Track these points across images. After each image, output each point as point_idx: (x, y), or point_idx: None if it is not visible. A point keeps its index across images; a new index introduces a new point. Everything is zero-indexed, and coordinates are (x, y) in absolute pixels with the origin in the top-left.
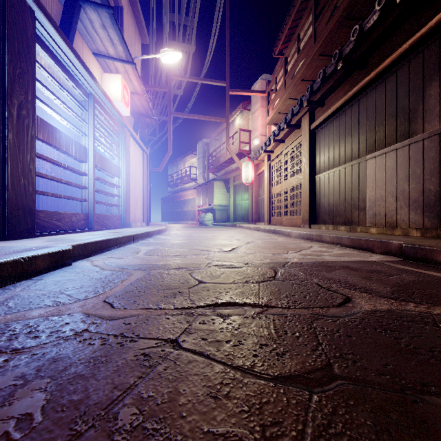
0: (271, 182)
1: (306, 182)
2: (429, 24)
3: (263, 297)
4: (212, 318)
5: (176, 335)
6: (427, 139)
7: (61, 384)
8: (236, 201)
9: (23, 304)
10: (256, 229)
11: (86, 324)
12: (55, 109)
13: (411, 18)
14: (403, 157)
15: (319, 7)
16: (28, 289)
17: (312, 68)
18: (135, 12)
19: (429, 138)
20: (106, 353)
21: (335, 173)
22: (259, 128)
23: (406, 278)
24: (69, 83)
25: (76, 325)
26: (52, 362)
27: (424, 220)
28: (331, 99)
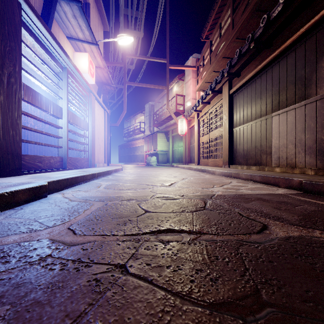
0: (200, 134)
1: (226, 133)
2: (321, 13)
3: (196, 224)
4: (155, 244)
5: (124, 261)
6: (319, 100)
7: (19, 311)
8: (174, 148)
9: (2, 231)
10: (189, 168)
11: (50, 249)
12: (39, 79)
13: (307, 9)
14: (300, 114)
15: (236, 3)
16: (9, 217)
17: (230, 48)
18: (99, 7)
19: (321, 100)
20: (63, 278)
21: (248, 126)
22: (191, 93)
23: (308, 208)
24: (48, 59)
25: (42, 250)
26: (15, 288)
27: (317, 162)
28: (245, 71)
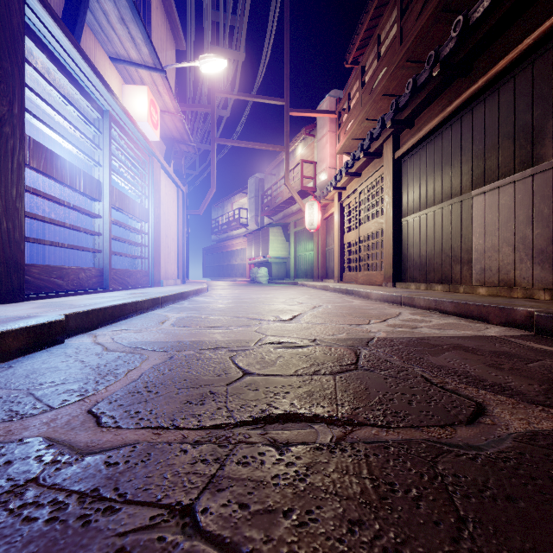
0: (343, 228)
1: (390, 227)
2: None
3: (343, 403)
4: (260, 451)
5: (192, 495)
6: None
7: None
8: (298, 252)
9: None
10: (324, 288)
11: (40, 464)
12: (61, 132)
13: (536, 4)
14: (524, 192)
15: None
16: None
17: (397, 79)
18: (167, 8)
19: None
20: (49, 546)
21: (429, 215)
22: (327, 159)
23: None
24: (75, 95)
25: (22, 467)
26: None
27: None
28: (422, 118)
